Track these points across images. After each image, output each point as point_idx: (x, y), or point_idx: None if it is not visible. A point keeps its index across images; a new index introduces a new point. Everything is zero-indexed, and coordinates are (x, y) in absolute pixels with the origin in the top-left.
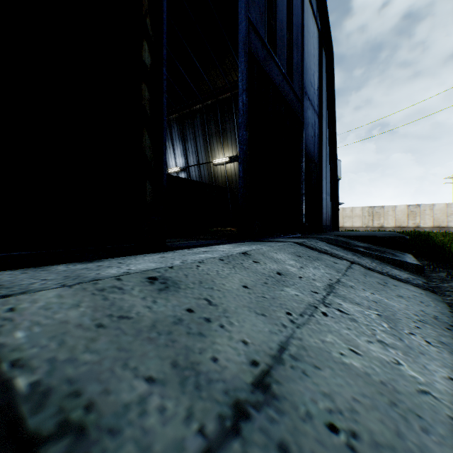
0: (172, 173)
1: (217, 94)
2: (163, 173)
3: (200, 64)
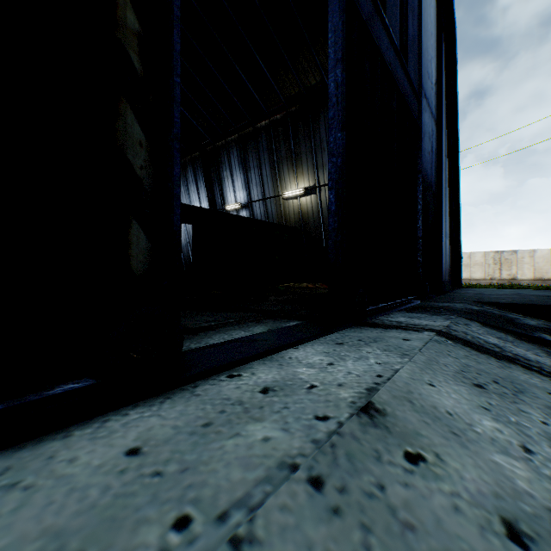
0: (231, 211)
1: (289, 105)
2: (172, 204)
3: (266, 66)
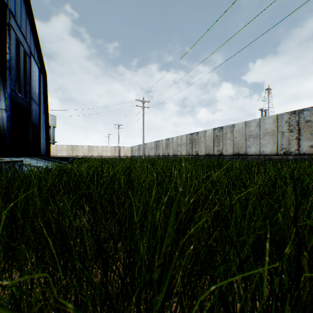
0: None
1: None
2: None
3: None
